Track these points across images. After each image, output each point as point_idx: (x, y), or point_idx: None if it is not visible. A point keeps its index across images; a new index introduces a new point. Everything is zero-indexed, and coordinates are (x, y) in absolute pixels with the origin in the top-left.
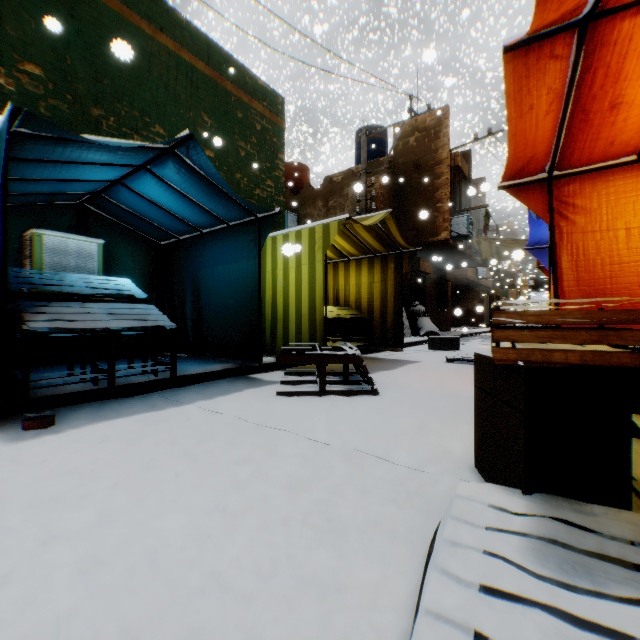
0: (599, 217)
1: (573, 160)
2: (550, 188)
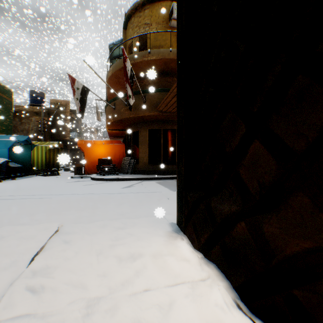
0: None
1: None
2: None
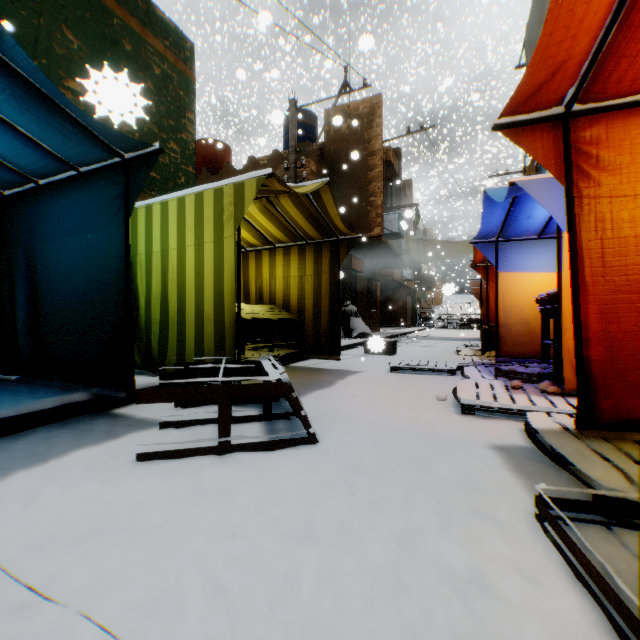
0: (633, 176)
1: (612, 81)
2: (568, 130)
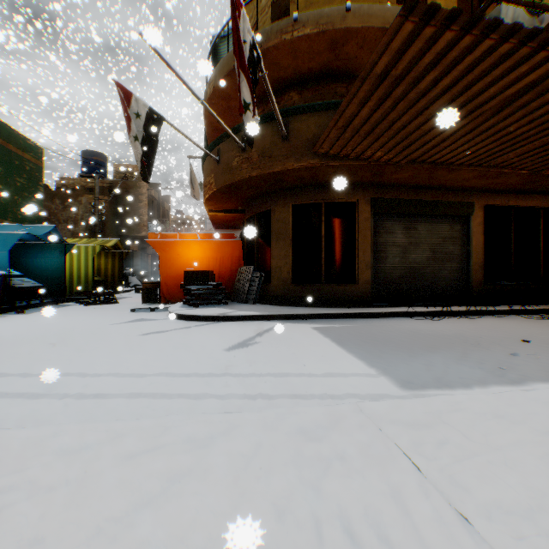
0: None
1: None
2: None
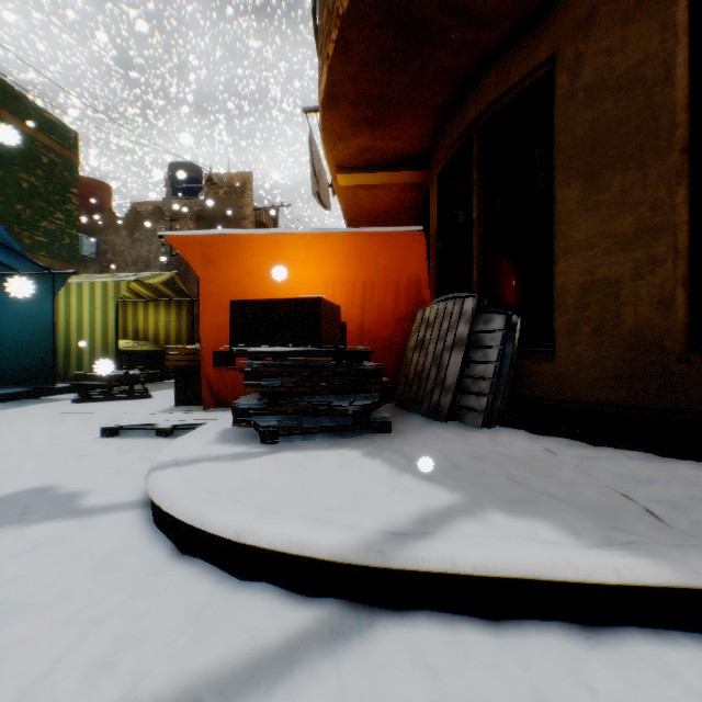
0: None
1: None
2: None
